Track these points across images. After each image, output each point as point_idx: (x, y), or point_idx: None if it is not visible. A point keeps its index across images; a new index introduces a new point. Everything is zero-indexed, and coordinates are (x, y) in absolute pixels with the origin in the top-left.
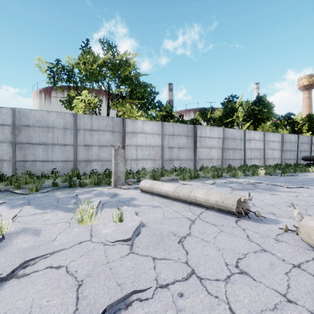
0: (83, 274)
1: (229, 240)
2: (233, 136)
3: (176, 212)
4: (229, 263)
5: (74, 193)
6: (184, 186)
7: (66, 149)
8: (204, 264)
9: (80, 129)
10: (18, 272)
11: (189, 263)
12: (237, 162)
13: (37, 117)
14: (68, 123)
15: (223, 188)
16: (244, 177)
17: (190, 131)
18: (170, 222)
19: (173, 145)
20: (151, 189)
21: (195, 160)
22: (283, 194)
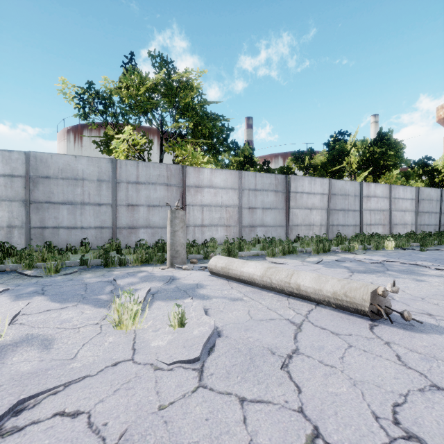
0: (116, 430)
1: (368, 364)
2: (344, 191)
3: (268, 309)
4: (380, 414)
5: (111, 276)
6: (279, 267)
7: (102, 211)
8: (335, 414)
9: (121, 182)
10: (5, 422)
11: (305, 411)
12: (349, 229)
13: (60, 165)
14: (104, 173)
15: (335, 269)
16: (364, 253)
17: (280, 184)
18: (262, 327)
19: (255, 205)
20: (226, 270)
21: (287, 227)
22: (434, 280)
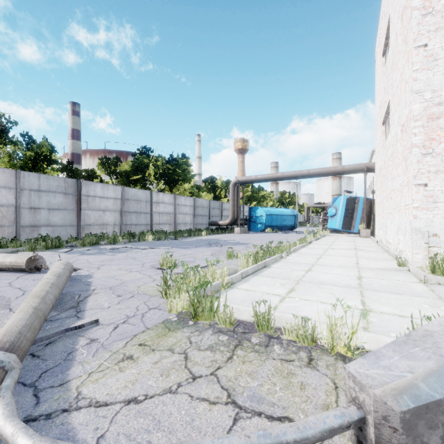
0: None
1: None
2: (137, 197)
3: None
4: None
5: None
6: None
7: None
8: None
9: None
10: None
11: None
12: (142, 227)
13: None
14: None
15: (72, 254)
16: (123, 244)
17: (71, 187)
18: None
19: (39, 206)
20: None
21: (78, 226)
22: (123, 254)
